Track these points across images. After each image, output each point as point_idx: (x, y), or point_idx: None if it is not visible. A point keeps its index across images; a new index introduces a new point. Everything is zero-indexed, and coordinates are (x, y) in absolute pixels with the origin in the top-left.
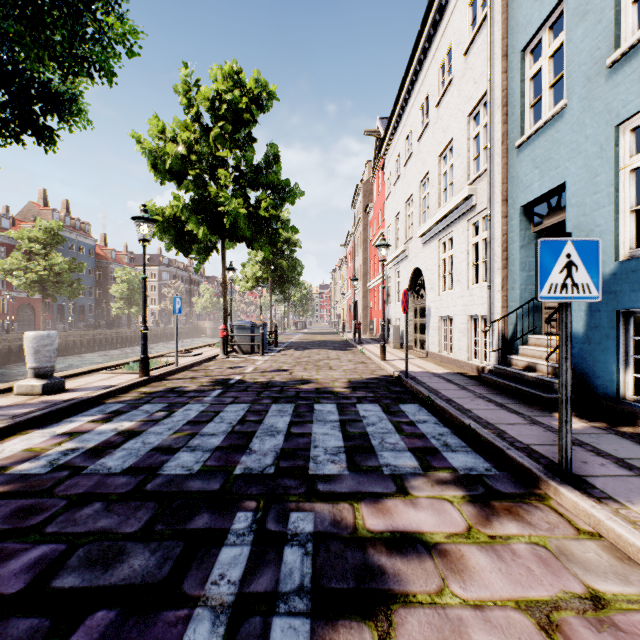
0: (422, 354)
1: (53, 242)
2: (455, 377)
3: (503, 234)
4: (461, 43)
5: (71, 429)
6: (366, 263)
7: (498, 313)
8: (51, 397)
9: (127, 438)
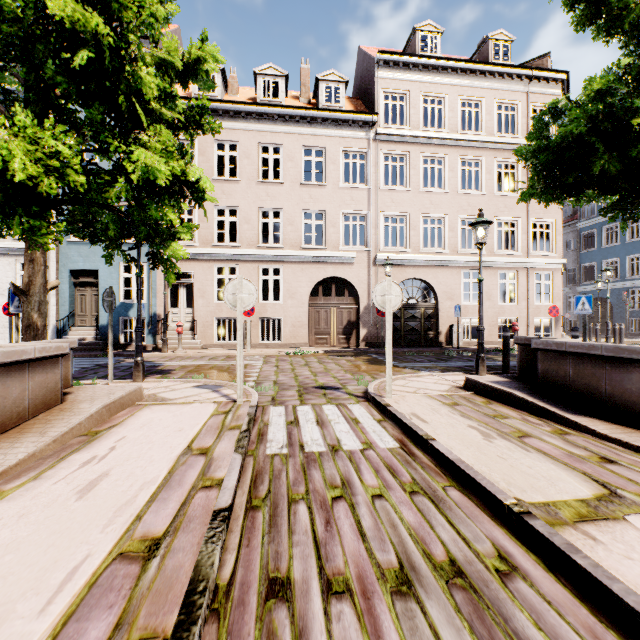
0: None
1: None
2: None
3: (58, 278)
4: None
5: None
6: None
7: (55, 316)
8: None
9: None
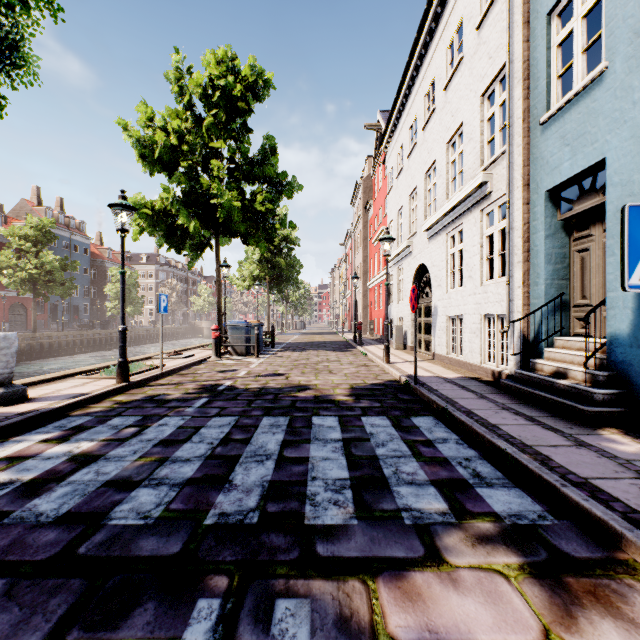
0: (427, 356)
1: (44, 240)
2: (469, 383)
3: (524, 223)
4: (473, 17)
5: (14, 452)
6: (366, 261)
7: (518, 312)
8: (6, 409)
9: (79, 466)
